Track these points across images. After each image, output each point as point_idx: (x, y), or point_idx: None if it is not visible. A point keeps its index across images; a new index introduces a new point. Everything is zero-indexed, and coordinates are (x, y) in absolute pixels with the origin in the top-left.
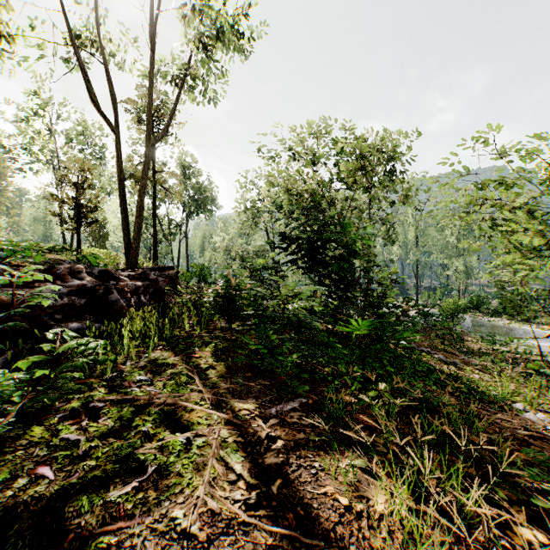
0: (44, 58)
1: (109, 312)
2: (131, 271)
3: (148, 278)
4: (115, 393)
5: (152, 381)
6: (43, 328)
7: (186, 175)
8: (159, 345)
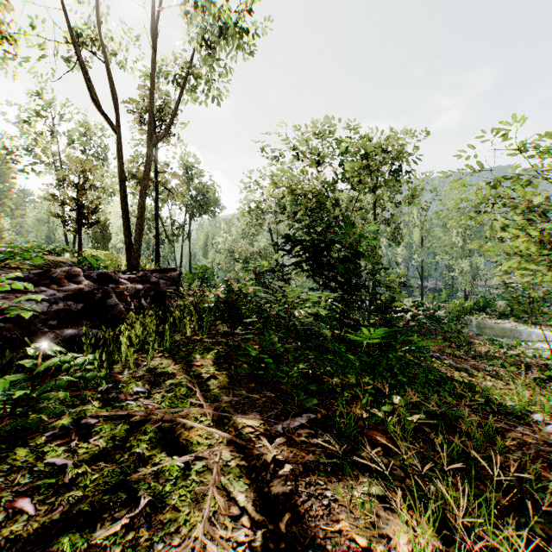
0: (44, 56)
1: (107, 317)
2: (132, 274)
3: (149, 280)
4: (110, 407)
5: (150, 393)
6: (36, 335)
7: (188, 176)
8: (159, 352)
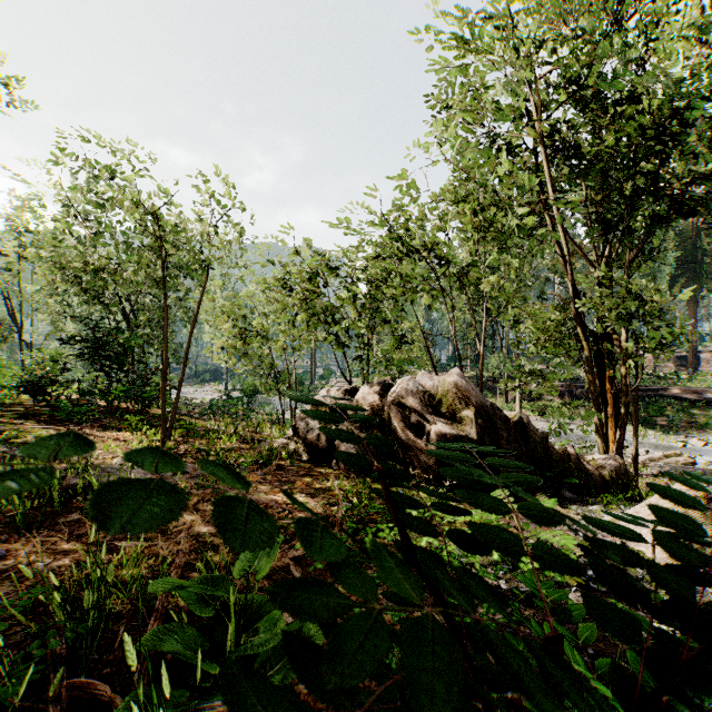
0: None
1: None
2: None
3: None
4: None
5: None
6: None
7: None
8: None
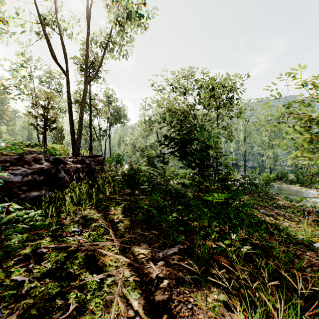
0: (24, 31)
1: (59, 184)
2: (75, 158)
3: (84, 162)
4: (56, 241)
5: (82, 231)
6: (14, 196)
7: (109, 101)
8: (89, 205)
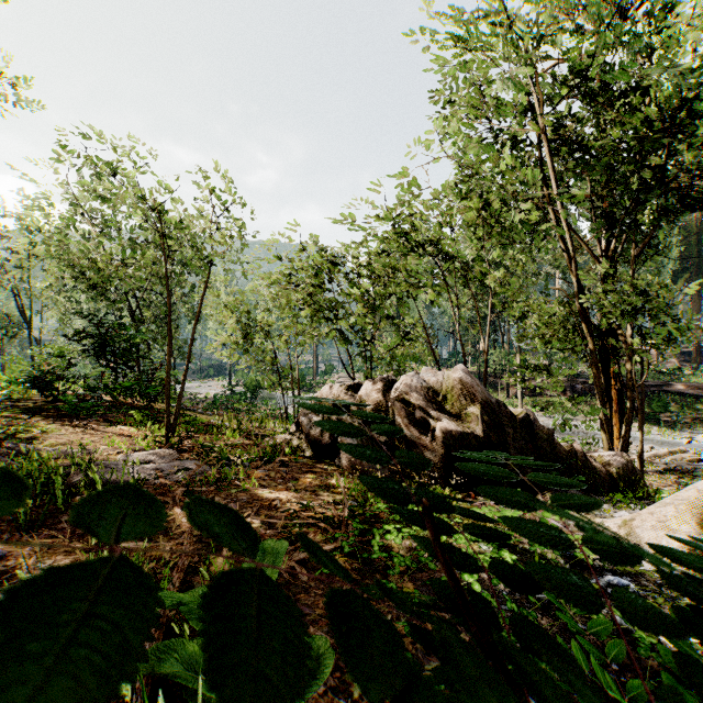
0: None
1: None
2: None
3: None
4: None
5: None
6: None
7: None
8: None
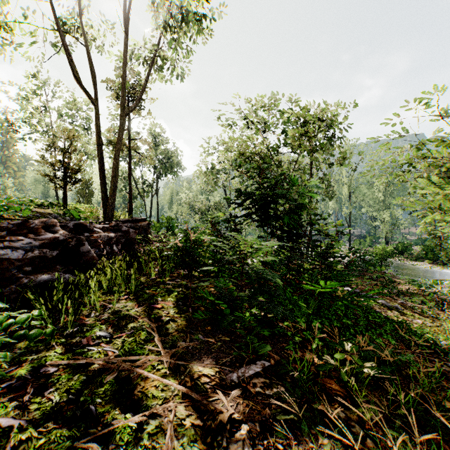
0: (35, 42)
1: (81, 262)
2: (106, 224)
3: (120, 229)
4: (71, 353)
5: (112, 337)
6: (11, 281)
7: (156, 143)
8: (125, 294)
